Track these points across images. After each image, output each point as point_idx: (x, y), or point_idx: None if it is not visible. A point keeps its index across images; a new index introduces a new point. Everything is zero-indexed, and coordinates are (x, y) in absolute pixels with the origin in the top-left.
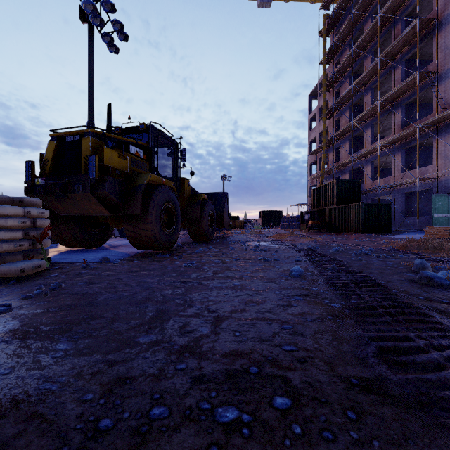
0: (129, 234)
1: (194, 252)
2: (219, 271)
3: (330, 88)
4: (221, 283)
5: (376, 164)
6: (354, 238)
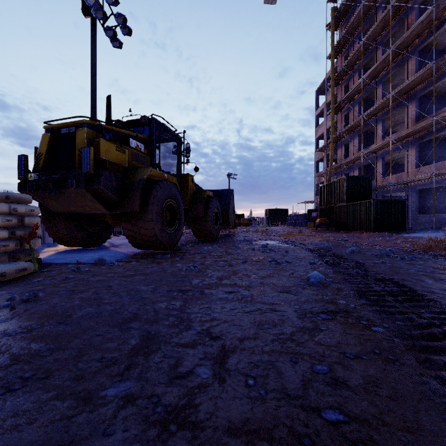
0: (127, 233)
1: (198, 252)
2: (225, 276)
3: (338, 83)
4: (227, 292)
5: (387, 160)
6: (365, 236)
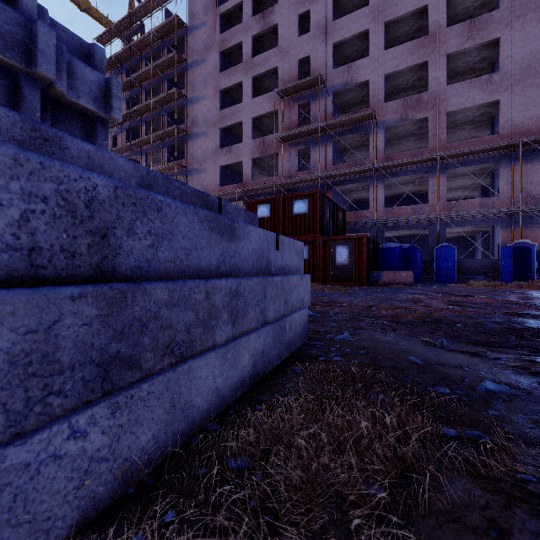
0: None
1: None
2: None
3: None
4: None
5: None
6: None
